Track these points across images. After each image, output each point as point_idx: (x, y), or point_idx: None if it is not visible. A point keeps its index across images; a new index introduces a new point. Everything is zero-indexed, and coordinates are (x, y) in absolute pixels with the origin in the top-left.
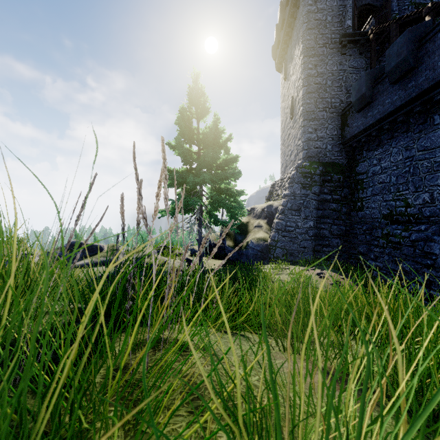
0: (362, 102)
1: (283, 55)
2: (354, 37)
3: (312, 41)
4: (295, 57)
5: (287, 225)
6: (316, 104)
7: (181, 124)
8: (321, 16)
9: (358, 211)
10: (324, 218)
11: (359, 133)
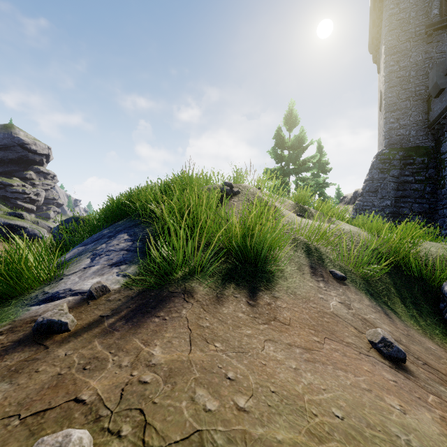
0: (436, 89)
1: (377, 49)
2: (441, 24)
3: (394, 41)
4: (382, 55)
5: (363, 204)
6: (398, 96)
7: (273, 138)
8: (404, 15)
9: (441, 189)
10: (405, 198)
11: (438, 116)
